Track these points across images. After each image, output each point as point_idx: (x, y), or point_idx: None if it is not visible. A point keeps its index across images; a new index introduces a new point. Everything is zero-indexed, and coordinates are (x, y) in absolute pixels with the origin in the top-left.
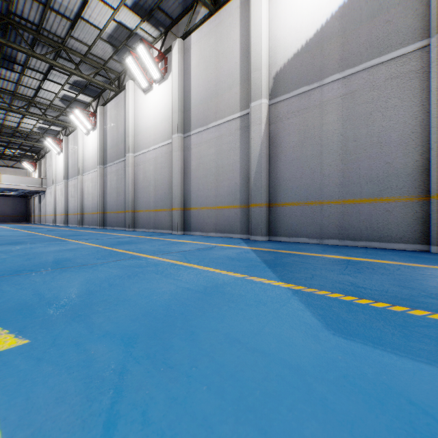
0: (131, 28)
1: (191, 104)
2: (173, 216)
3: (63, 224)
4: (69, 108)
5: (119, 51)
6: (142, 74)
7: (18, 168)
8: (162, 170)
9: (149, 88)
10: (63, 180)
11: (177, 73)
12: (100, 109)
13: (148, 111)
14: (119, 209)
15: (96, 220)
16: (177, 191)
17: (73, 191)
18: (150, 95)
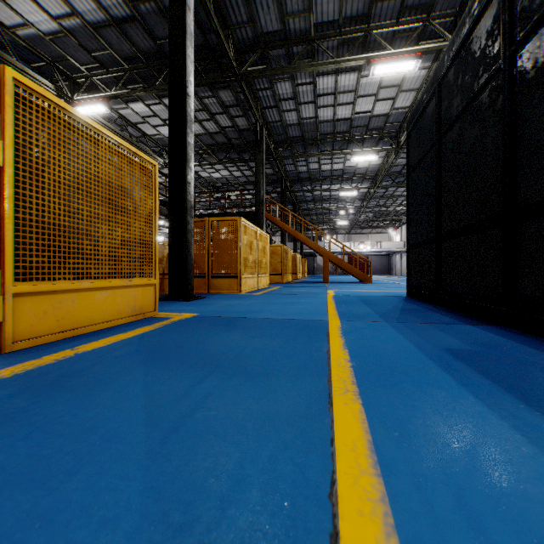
0: None
1: None
2: None
3: None
4: None
5: None
6: None
7: (383, 233)
8: None
9: None
10: None
11: None
12: None
13: None
14: None
15: None
16: None
17: None
18: None
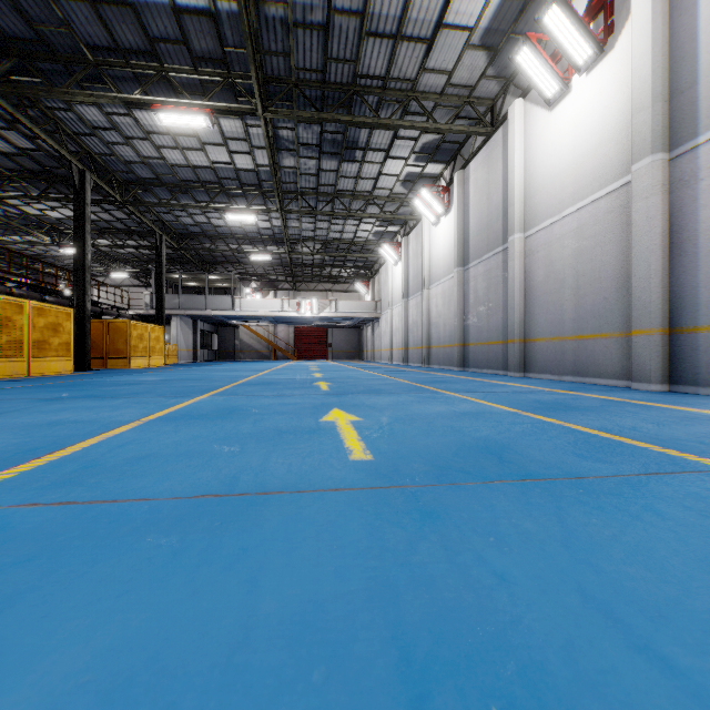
0: None
1: (699, 67)
2: (635, 349)
3: (402, 362)
4: (411, 193)
5: (497, 55)
6: (548, 69)
7: (351, 292)
8: (597, 251)
9: (562, 92)
10: (402, 299)
11: (649, 15)
12: (457, 177)
13: (557, 142)
14: (492, 337)
15: (451, 357)
16: (649, 291)
17: (415, 315)
18: (564, 106)
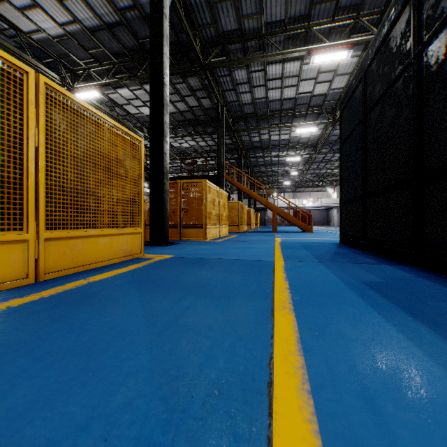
0: None
1: None
2: None
3: None
4: None
5: None
6: None
7: (323, 191)
8: None
9: None
10: None
11: None
12: None
13: None
14: None
15: None
16: None
17: None
18: None
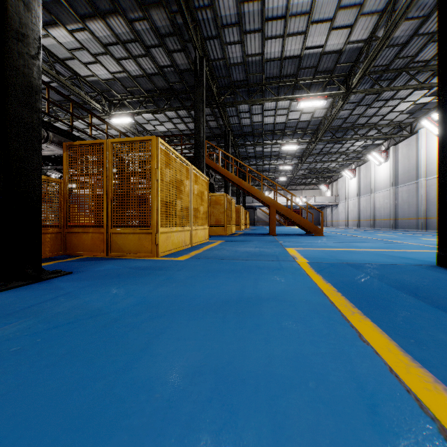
0: (426, 102)
1: None
2: None
3: (356, 227)
4: (364, 150)
5: (413, 113)
6: (434, 127)
7: (315, 190)
8: None
9: None
10: (356, 197)
11: None
12: (392, 148)
13: None
14: (410, 216)
15: (388, 224)
16: None
17: (365, 204)
18: None
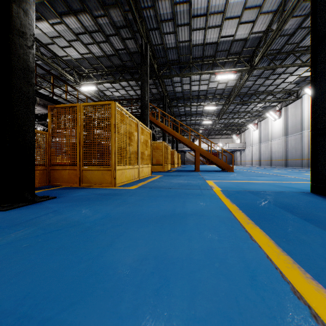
0: (308, 75)
1: None
2: None
3: (258, 165)
4: (264, 109)
5: (299, 84)
6: None
7: (228, 138)
8: None
9: None
10: (258, 144)
11: None
12: (284, 109)
13: None
14: (296, 158)
15: (280, 163)
16: None
17: (264, 149)
18: None
